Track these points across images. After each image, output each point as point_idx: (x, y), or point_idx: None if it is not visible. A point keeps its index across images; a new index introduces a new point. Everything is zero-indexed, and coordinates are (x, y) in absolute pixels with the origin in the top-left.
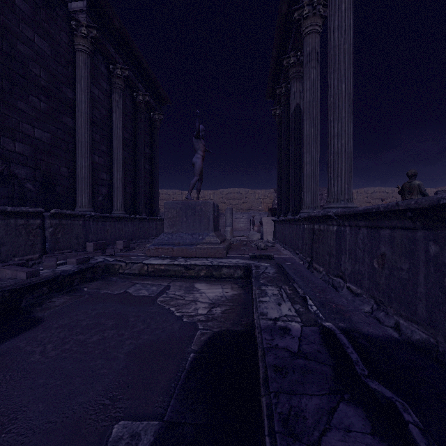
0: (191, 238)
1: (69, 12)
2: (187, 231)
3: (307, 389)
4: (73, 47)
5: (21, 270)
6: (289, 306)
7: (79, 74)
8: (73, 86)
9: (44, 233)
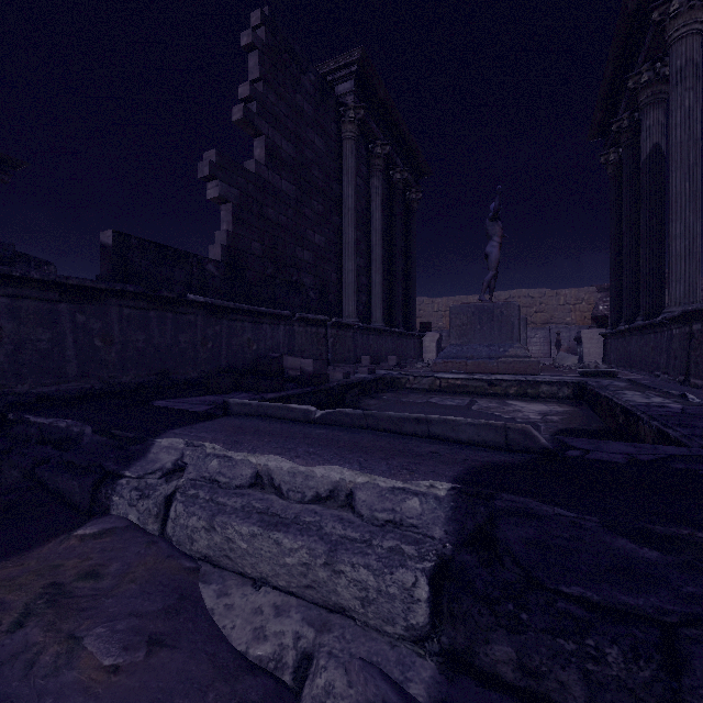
0: (489, 351)
1: (337, 98)
2: (481, 341)
3: (695, 421)
4: (340, 136)
5: (338, 371)
6: (661, 399)
7: (346, 165)
8: (340, 181)
9: (327, 343)
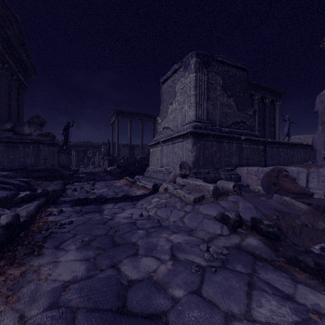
0: None
1: None
2: None
3: None
4: None
5: None
6: None
7: None
8: None
9: None
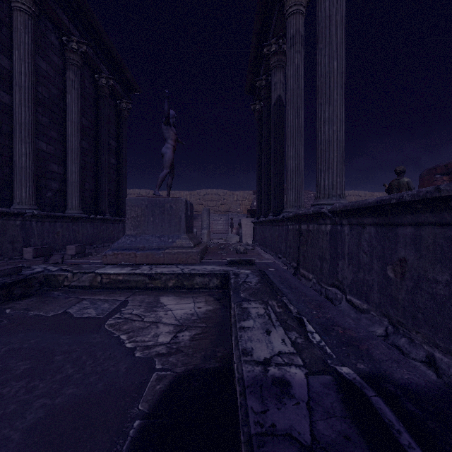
0: (159, 241)
1: None
2: (154, 232)
3: None
4: (9, 4)
5: None
6: (282, 334)
7: (17, 38)
8: (9, 53)
9: None
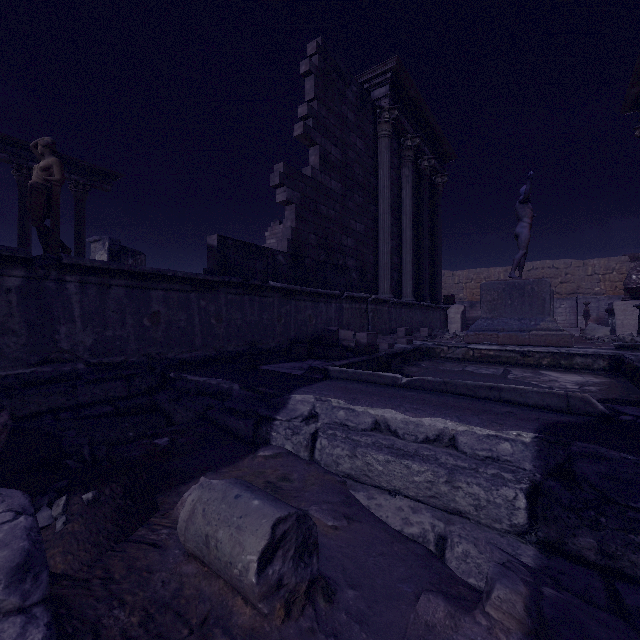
0: (520, 324)
1: (374, 102)
2: (511, 315)
3: None
4: (376, 135)
5: (383, 342)
6: None
7: (381, 160)
8: (376, 174)
9: (368, 317)
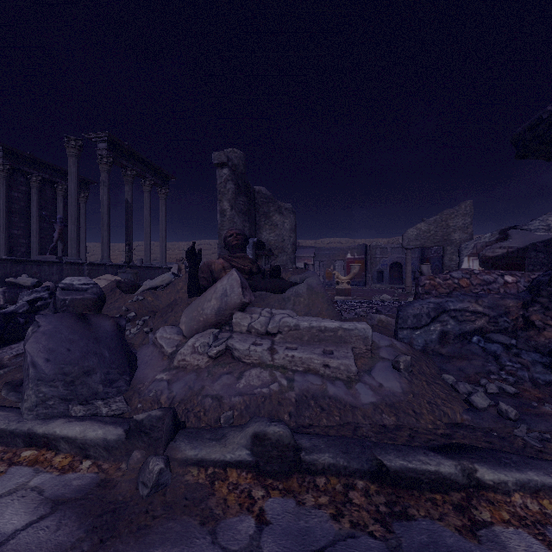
0: None
1: None
2: None
3: None
4: None
5: None
6: None
7: None
8: None
9: None
